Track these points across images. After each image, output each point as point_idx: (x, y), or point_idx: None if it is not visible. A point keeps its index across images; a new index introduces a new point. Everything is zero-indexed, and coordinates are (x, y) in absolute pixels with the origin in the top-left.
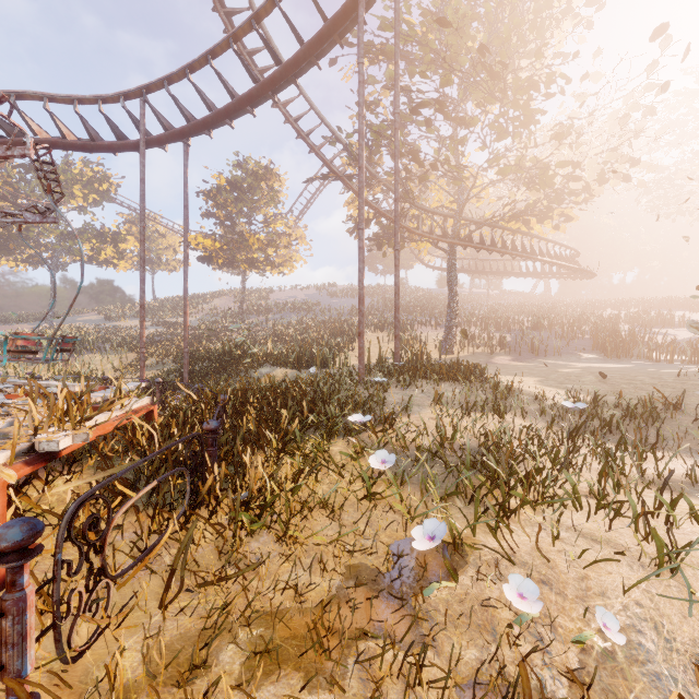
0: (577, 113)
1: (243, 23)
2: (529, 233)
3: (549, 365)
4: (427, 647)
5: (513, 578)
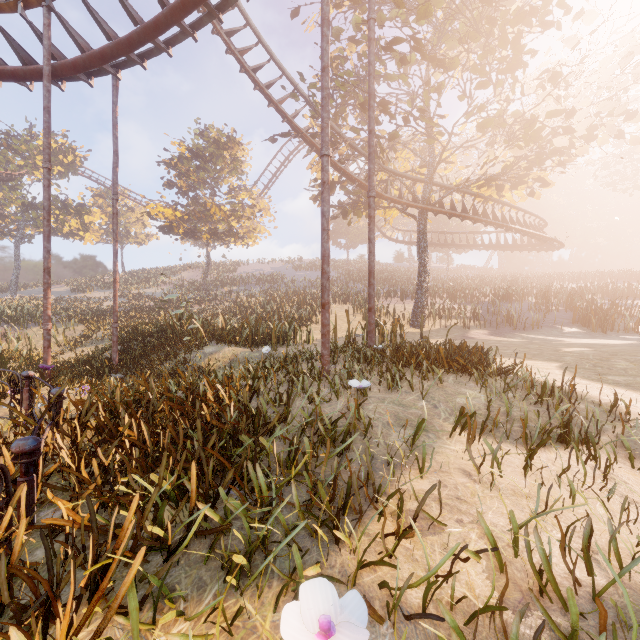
0: (564, 61)
1: None
2: (500, 200)
3: (537, 340)
4: None
5: None
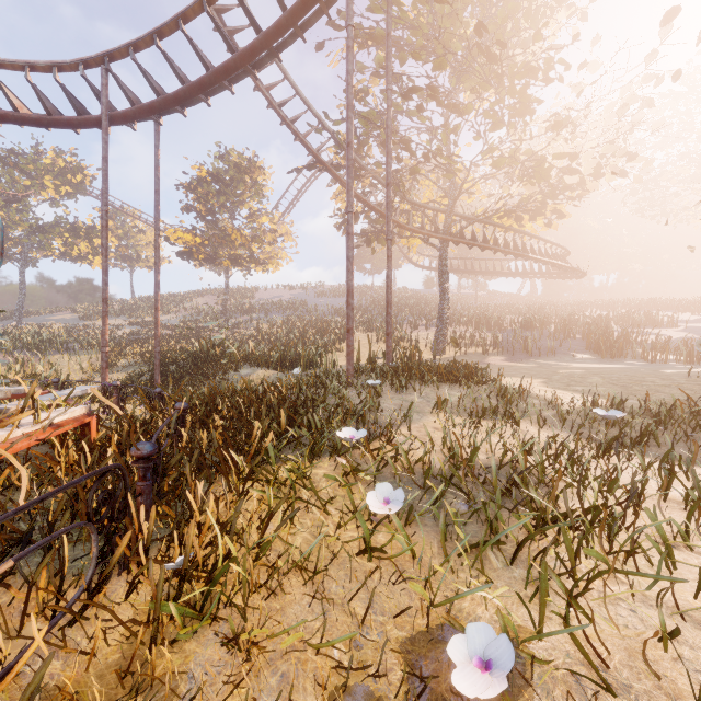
0: (572, 104)
1: None
2: (521, 230)
3: (546, 365)
4: None
5: None
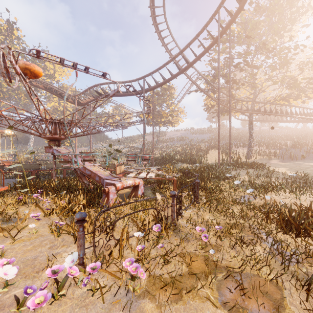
0: (312, 54)
1: (177, 54)
2: (289, 105)
3: (297, 164)
4: (251, 201)
5: (265, 196)
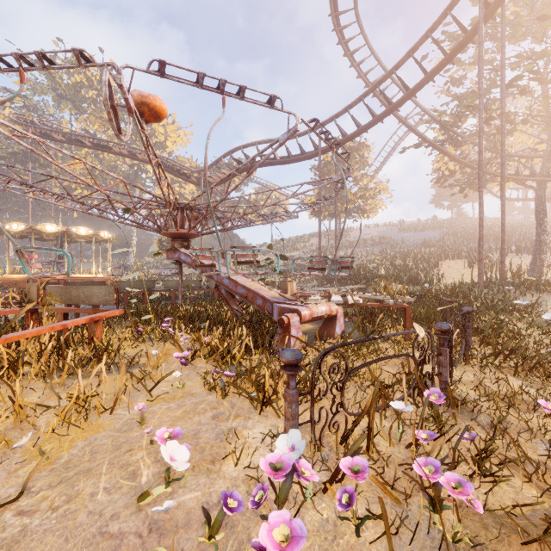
0: None
1: (386, 73)
2: None
3: None
4: None
5: None
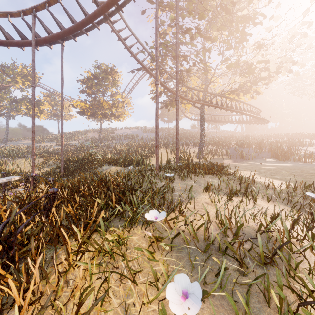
0: (265, 37)
1: None
2: (239, 100)
3: (253, 164)
4: None
5: None
